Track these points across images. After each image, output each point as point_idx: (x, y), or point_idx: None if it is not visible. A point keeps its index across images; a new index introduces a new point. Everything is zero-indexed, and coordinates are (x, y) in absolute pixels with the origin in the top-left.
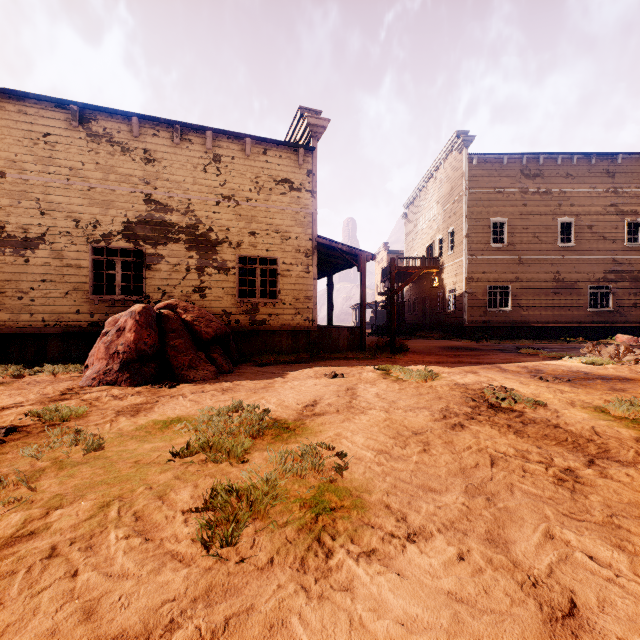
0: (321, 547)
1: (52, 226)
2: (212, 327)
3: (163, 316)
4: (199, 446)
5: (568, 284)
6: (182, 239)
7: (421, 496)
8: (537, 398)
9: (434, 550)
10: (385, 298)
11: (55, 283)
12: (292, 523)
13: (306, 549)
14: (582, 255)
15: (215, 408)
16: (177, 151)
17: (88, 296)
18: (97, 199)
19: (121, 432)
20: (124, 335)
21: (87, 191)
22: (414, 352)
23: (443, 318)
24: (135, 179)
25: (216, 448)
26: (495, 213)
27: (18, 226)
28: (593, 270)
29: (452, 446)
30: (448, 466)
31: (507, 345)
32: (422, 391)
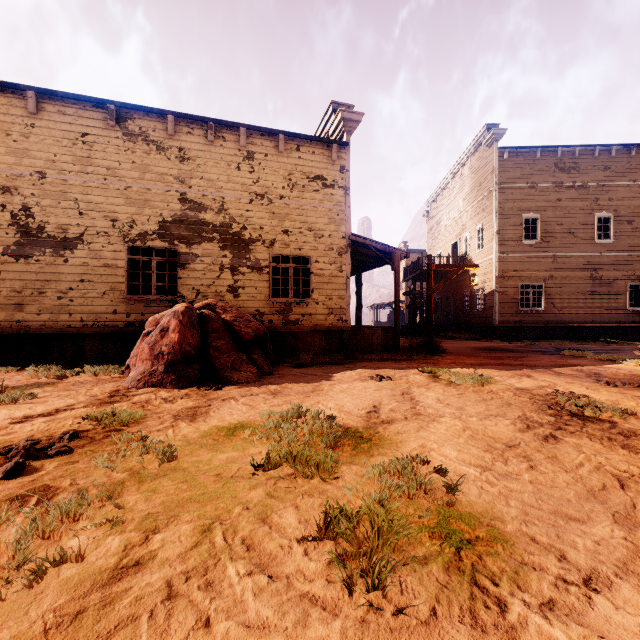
0: (486, 595)
1: (90, 226)
2: (251, 327)
3: (204, 316)
4: (283, 458)
5: (606, 282)
6: (216, 238)
7: (563, 526)
8: (619, 406)
9: (629, 604)
10: (410, 298)
11: (93, 283)
12: (433, 560)
13: (470, 597)
14: (621, 252)
15: (273, 413)
16: (211, 149)
17: (125, 296)
18: (133, 198)
19: (187, 439)
20: (168, 335)
21: (123, 190)
22: (449, 353)
23: (470, 318)
24: (170, 178)
25: (299, 460)
26: (527, 209)
27: (57, 226)
28: (633, 267)
29: (559, 462)
30: (572, 488)
31: (544, 346)
32: (485, 396)
